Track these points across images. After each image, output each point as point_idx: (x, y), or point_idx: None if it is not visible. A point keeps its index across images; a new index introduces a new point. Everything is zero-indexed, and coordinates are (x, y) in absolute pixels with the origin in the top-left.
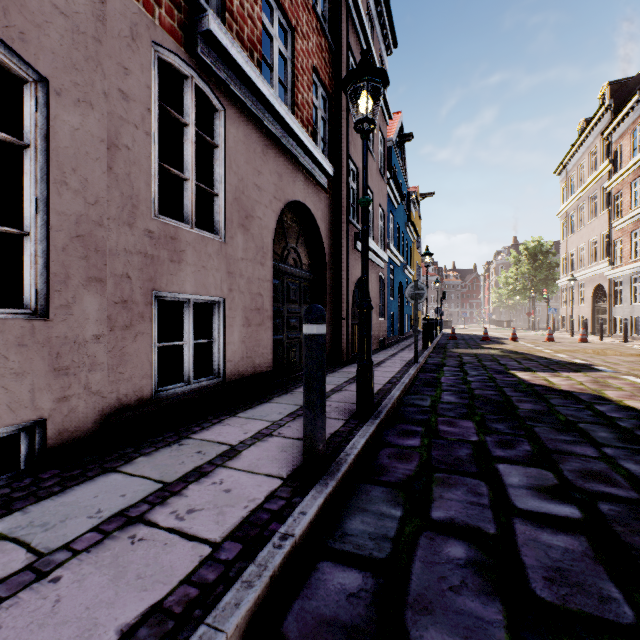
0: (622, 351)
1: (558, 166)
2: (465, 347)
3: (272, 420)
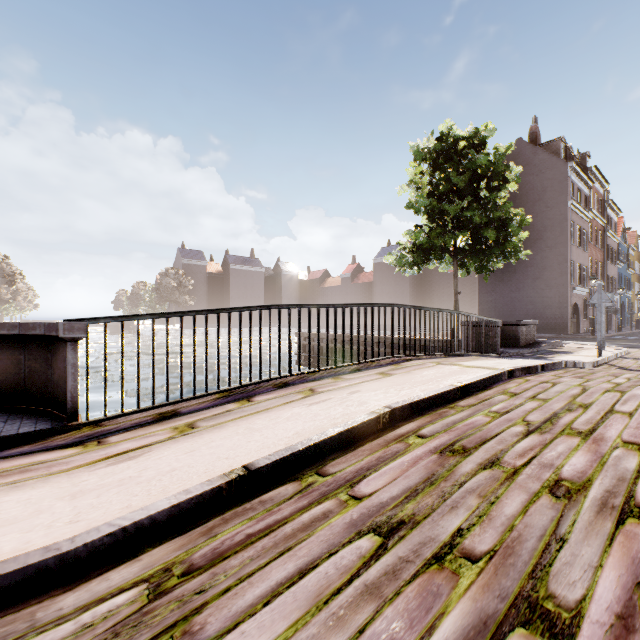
0: None
1: None
2: None
3: None
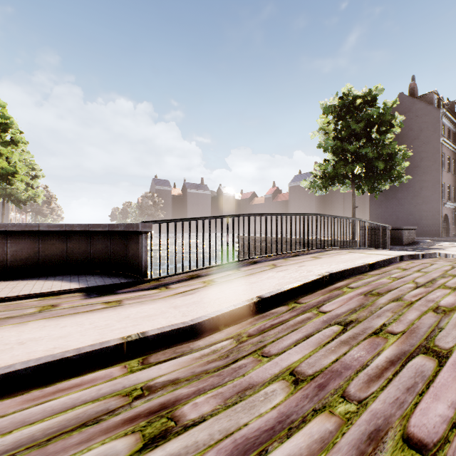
0: None
1: None
2: None
3: None
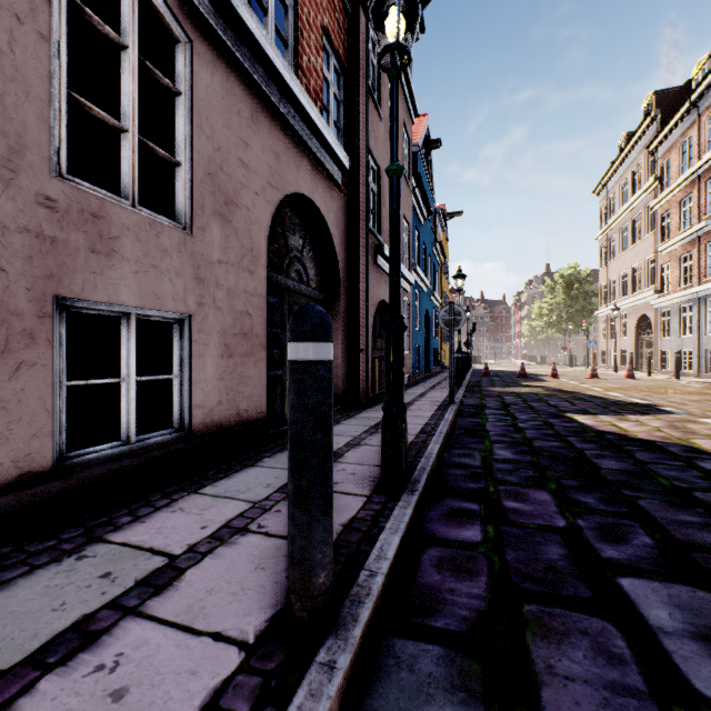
0: (678, 389)
1: (597, 185)
2: (502, 385)
3: (253, 499)
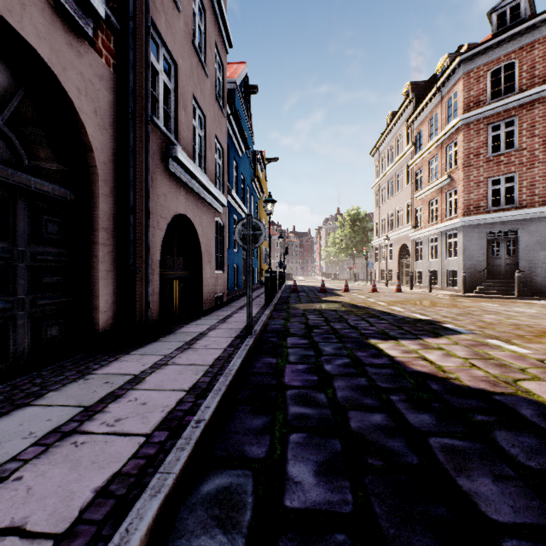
0: (437, 301)
1: (373, 148)
2: (307, 301)
3: None
